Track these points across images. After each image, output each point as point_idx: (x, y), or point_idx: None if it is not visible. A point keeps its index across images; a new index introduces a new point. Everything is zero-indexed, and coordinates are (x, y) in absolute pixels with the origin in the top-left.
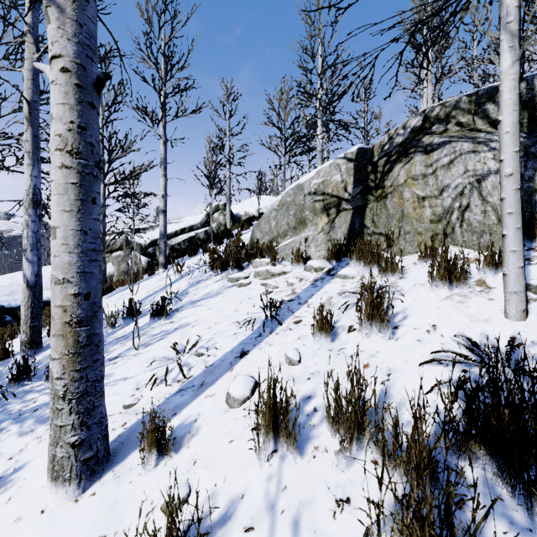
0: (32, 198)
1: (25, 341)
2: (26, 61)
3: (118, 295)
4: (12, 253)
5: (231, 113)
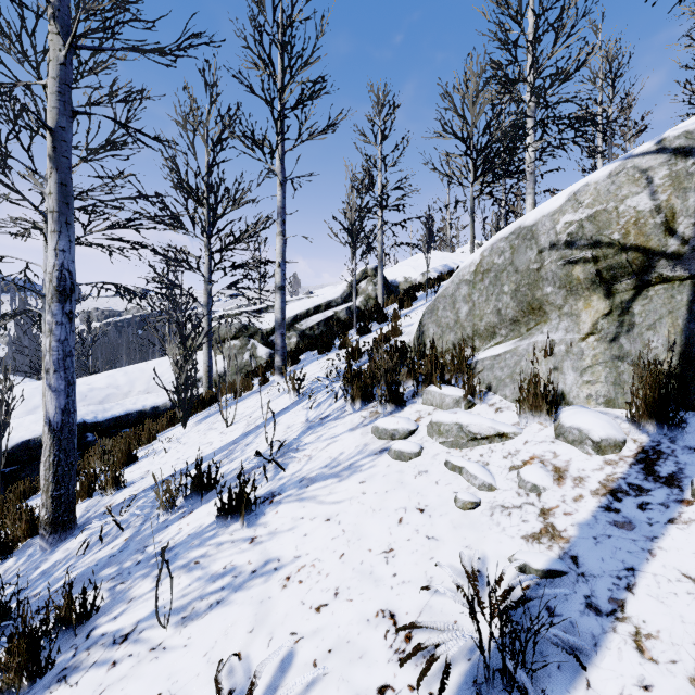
0: (57, 286)
1: (45, 520)
2: (49, 65)
3: (211, 421)
4: (143, 334)
5: (384, 135)
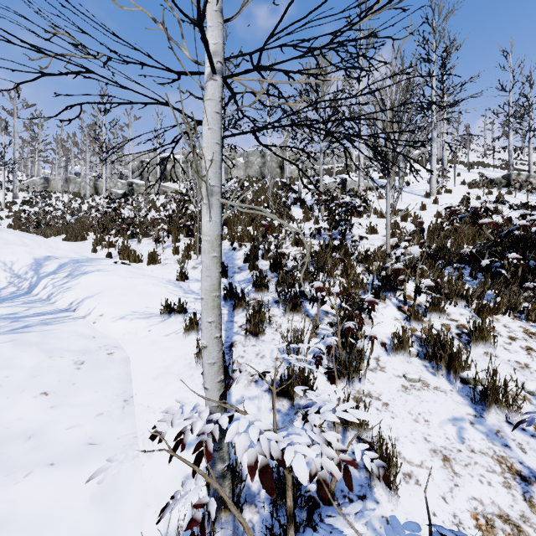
0: None
1: None
2: None
3: None
4: None
5: None
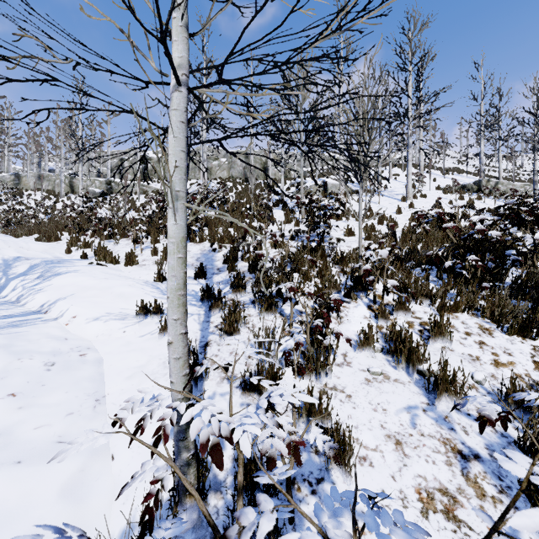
0: None
1: None
2: None
3: None
4: None
5: None
